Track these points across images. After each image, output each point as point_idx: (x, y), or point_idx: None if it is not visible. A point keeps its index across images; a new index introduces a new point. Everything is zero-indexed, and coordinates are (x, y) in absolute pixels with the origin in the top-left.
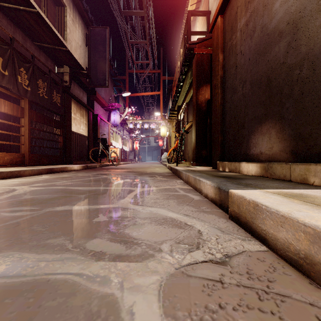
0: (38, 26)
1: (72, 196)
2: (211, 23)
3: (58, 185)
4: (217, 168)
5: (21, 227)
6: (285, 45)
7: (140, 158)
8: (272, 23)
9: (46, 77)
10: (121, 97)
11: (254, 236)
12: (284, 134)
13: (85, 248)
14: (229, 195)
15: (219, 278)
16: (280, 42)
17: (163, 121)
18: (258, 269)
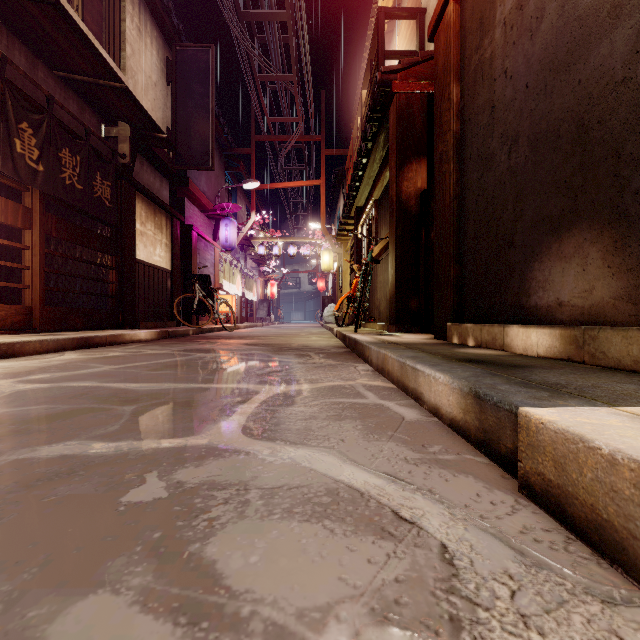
0: (60, 35)
1: (104, 409)
2: (432, 19)
3: (85, 379)
4: (448, 338)
5: None
6: (629, 35)
7: (280, 316)
8: None
9: (79, 145)
10: (240, 191)
11: None
12: (627, 255)
13: None
14: (520, 425)
15: None
16: (614, 30)
17: (326, 239)
18: None
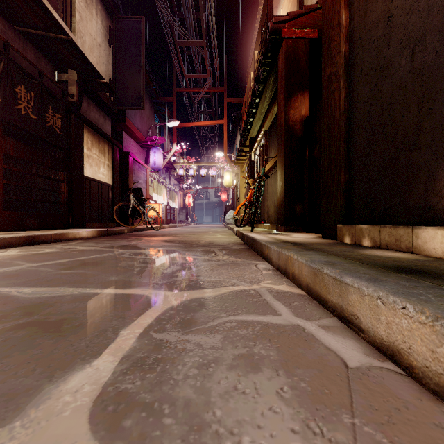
0: None
1: None
2: None
3: None
4: (338, 238)
5: None
6: None
7: (195, 219)
8: None
9: (33, 84)
10: (166, 129)
11: None
12: None
13: None
14: None
15: None
16: None
17: (227, 163)
18: None
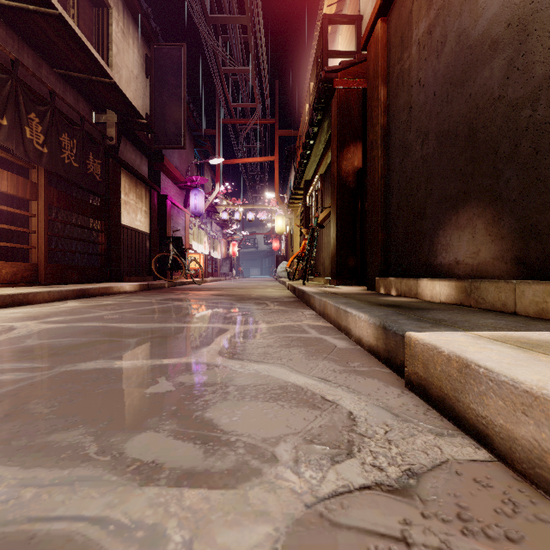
0: (61, 41)
1: (115, 341)
2: (364, 33)
3: (92, 320)
4: (376, 290)
5: (5, 405)
6: (502, 65)
7: (241, 272)
8: (477, 26)
9: (75, 131)
10: (207, 165)
11: (460, 427)
12: (501, 227)
13: (122, 454)
14: (406, 343)
15: (401, 530)
16: (493, 60)
17: (279, 207)
18: (479, 507)
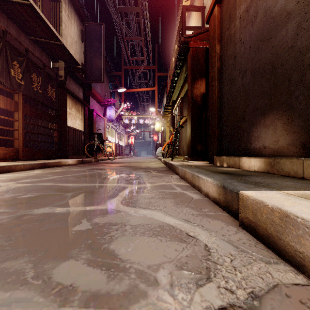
0: (32, 20)
1: (58, 194)
2: (207, 13)
3: (47, 181)
4: (214, 163)
5: None
6: (294, 27)
7: (136, 153)
8: (277, 4)
9: (40, 72)
10: (116, 93)
11: (281, 256)
12: (293, 125)
13: (50, 279)
14: (239, 198)
15: None
16: (287, 24)
17: (157, 116)
18: None
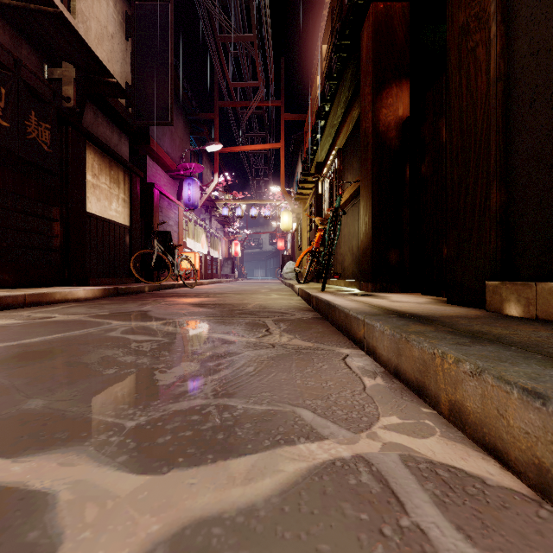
0: None
1: None
2: None
3: None
4: (489, 306)
5: None
6: None
7: (244, 273)
8: None
9: (4, 76)
10: (206, 156)
11: None
12: None
13: None
14: None
15: None
16: None
17: (285, 200)
18: None
